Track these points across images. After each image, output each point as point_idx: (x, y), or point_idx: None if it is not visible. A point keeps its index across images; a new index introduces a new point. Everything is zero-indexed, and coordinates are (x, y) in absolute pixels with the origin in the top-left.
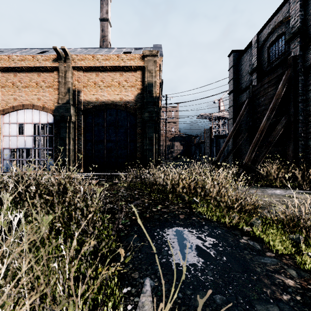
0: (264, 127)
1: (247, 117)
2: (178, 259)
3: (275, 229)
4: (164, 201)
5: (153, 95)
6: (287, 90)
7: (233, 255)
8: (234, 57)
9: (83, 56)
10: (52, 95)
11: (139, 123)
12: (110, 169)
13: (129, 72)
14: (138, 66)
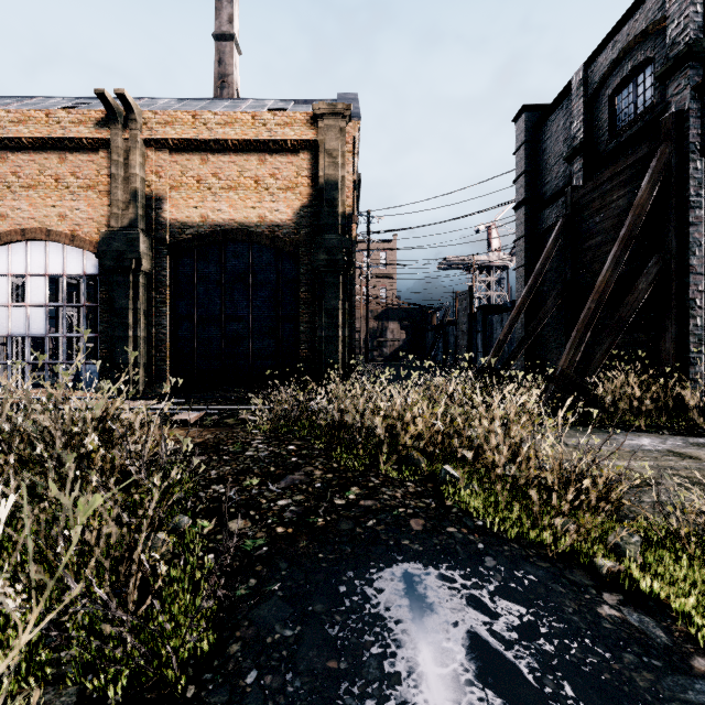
0: (607, 284)
1: (559, 262)
2: (416, 697)
3: (687, 565)
4: (365, 474)
5: (339, 210)
6: (660, 196)
7: (595, 676)
8: (529, 122)
9: (171, 114)
10: (95, 208)
11: (304, 275)
12: (234, 385)
13: (282, 154)
14: (302, 141)
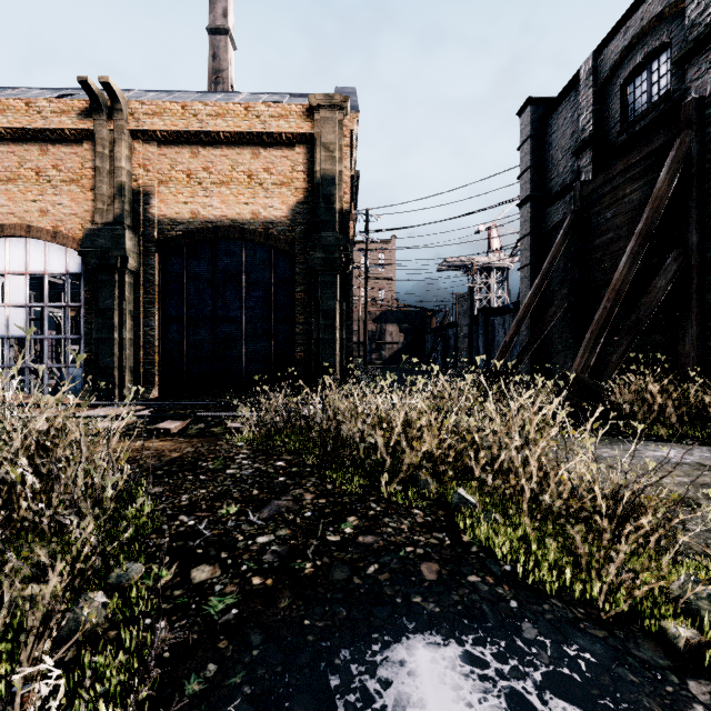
0: (624, 282)
1: (566, 261)
2: None
3: None
4: (364, 499)
5: (336, 206)
6: (679, 188)
7: None
8: (534, 116)
9: (159, 104)
10: (79, 202)
11: (300, 275)
12: (226, 390)
13: (277, 148)
14: (297, 135)
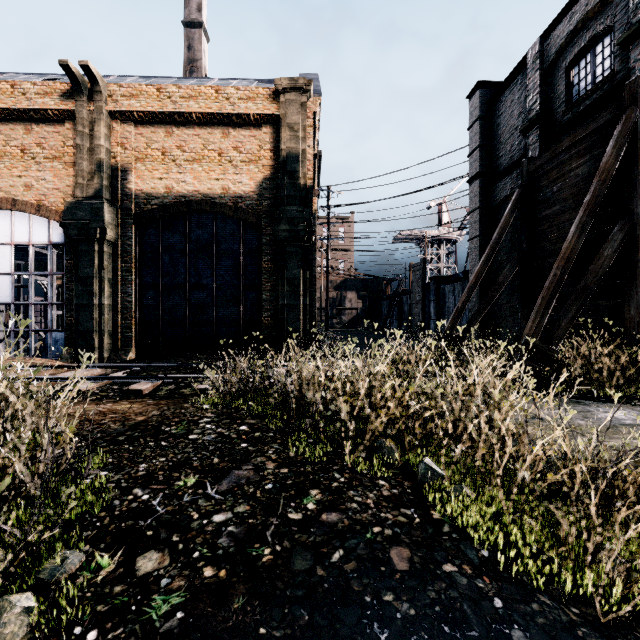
0: (573, 250)
1: (514, 232)
2: None
3: None
4: (327, 468)
5: (300, 182)
6: (624, 161)
7: None
8: (483, 98)
9: (136, 87)
10: (61, 178)
11: (266, 245)
12: (198, 352)
13: (245, 128)
14: (264, 116)
